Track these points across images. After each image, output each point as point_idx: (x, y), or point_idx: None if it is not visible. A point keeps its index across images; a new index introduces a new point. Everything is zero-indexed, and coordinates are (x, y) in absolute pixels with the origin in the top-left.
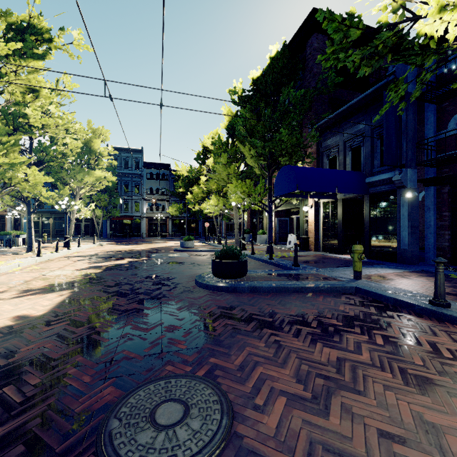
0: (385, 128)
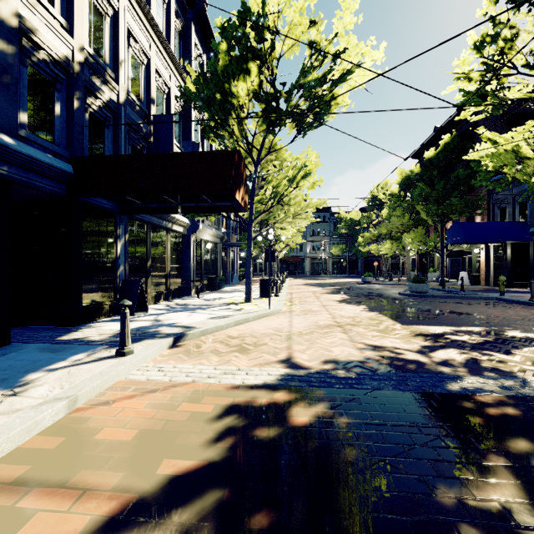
0: None
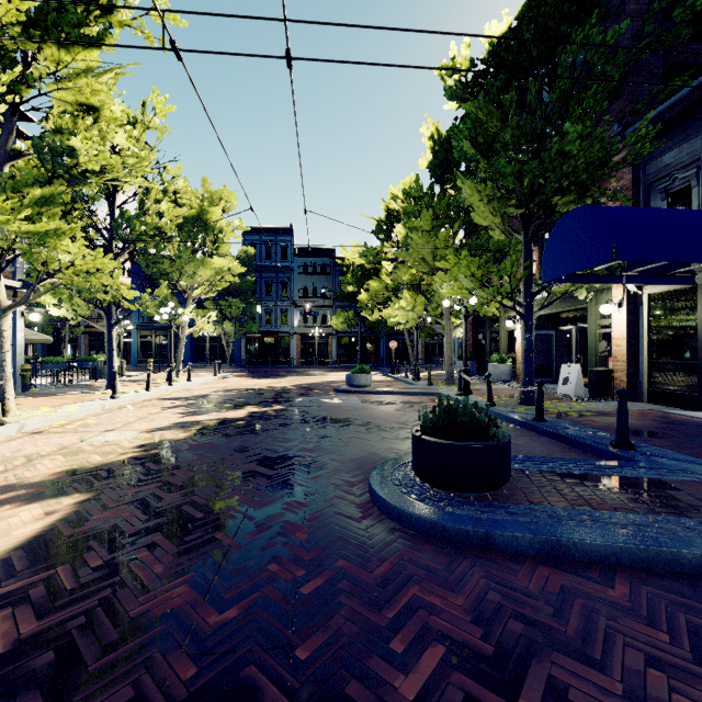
0: None
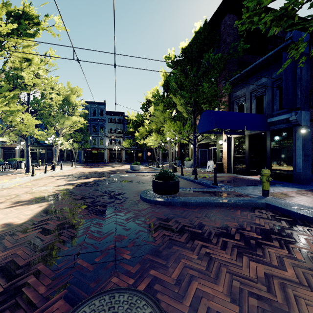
0: (284, 80)
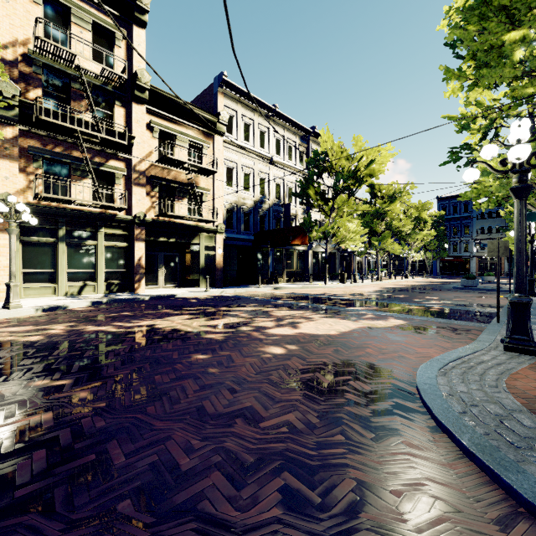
0: None
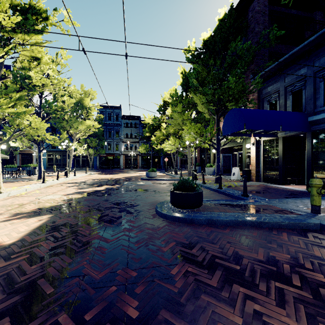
0: None
